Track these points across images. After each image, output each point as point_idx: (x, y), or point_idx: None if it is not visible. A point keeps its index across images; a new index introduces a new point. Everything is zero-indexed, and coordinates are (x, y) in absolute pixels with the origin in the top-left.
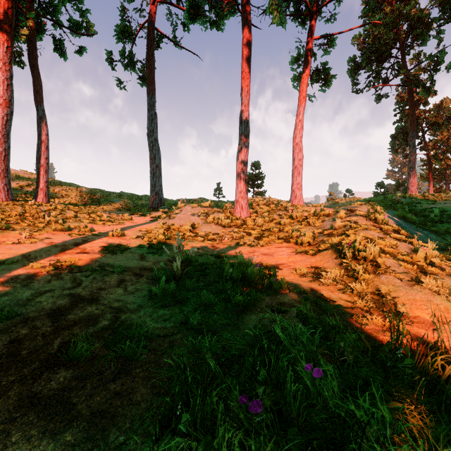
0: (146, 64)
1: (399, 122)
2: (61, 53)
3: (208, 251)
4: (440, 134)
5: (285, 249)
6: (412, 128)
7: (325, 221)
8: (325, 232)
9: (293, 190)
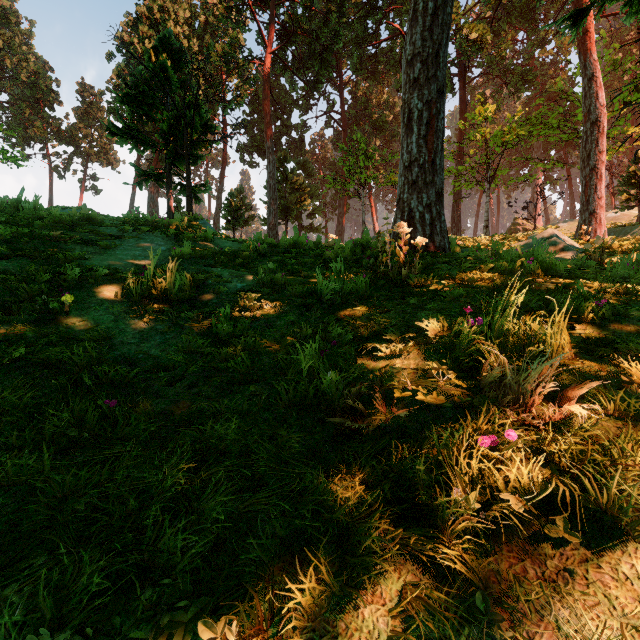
0: None
1: None
2: None
3: None
4: None
5: None
6: None
7: None
8: None
9: None
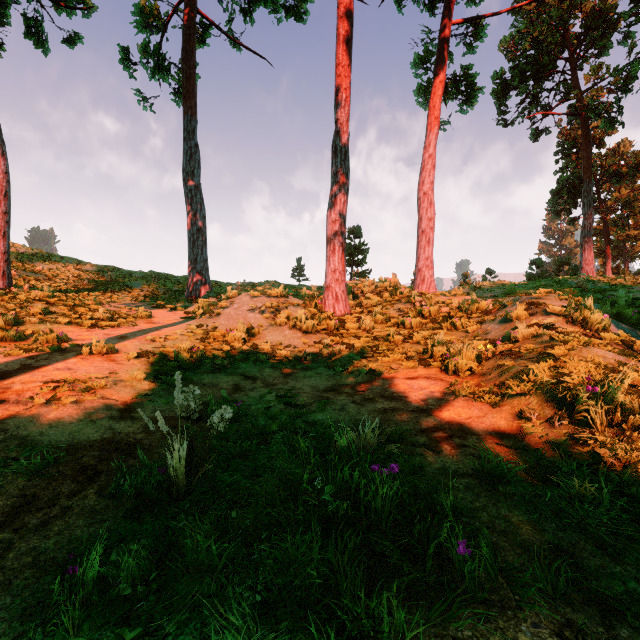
0: (182, 66)
1: (562, 172)
2: (38, 42)
3: (274, 386)
4: (617, 191)
5: (424, 382)
6: (588, 178)
7: (486, 323)
8: (500, 349)
9: (419, 269)
